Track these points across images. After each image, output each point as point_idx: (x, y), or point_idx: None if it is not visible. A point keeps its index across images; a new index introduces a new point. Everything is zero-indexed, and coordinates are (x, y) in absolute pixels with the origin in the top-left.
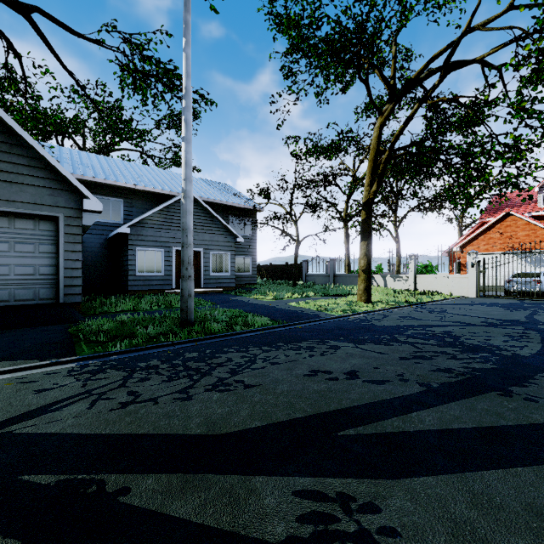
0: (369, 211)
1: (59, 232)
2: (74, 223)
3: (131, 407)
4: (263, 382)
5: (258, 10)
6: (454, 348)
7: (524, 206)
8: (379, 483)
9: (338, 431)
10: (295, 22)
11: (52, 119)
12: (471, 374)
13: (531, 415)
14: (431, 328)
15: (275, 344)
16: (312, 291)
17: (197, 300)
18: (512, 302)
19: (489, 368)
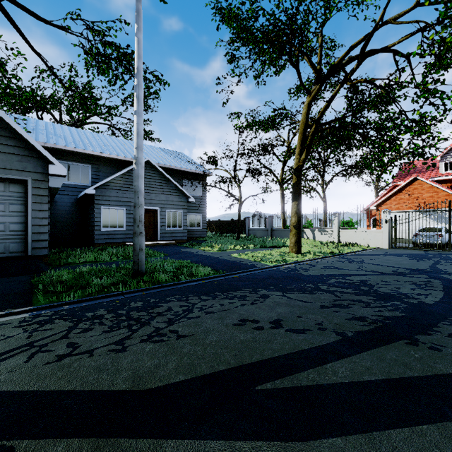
0: (299, 176)
1: (28, 193)
2: (41, 186)
3: (66, 360)
4: (196, 331)
5: (206, 5)
6: (368, 297)
7: (429, 172)
8: (289, 446)
9: (256, 385)
10: (235, 14)
11: (32, 96)
12: (382, 322)
13: (435, 365)
14: (350, 277)
15: (213, 293)
16: (252, 244)
17: (152, 252)
18: (419, 252)
19: (398, 316)
